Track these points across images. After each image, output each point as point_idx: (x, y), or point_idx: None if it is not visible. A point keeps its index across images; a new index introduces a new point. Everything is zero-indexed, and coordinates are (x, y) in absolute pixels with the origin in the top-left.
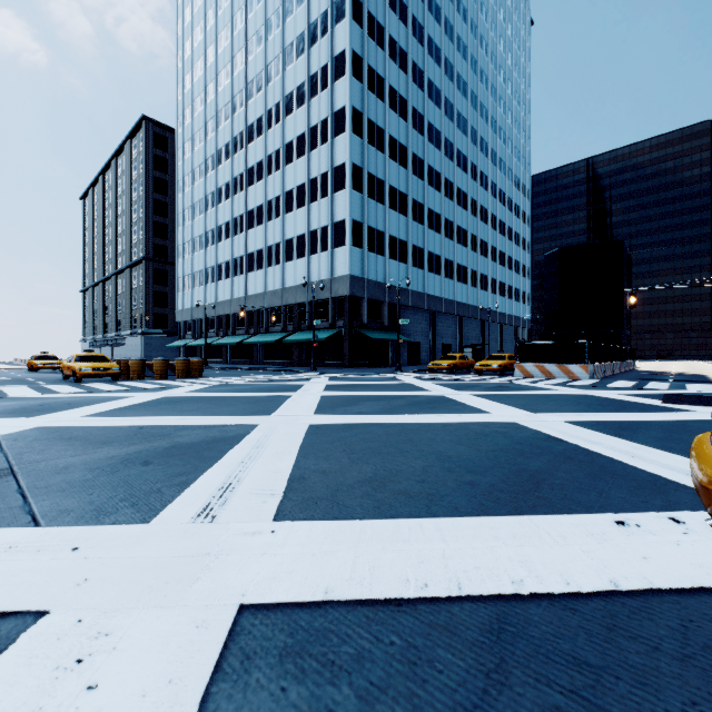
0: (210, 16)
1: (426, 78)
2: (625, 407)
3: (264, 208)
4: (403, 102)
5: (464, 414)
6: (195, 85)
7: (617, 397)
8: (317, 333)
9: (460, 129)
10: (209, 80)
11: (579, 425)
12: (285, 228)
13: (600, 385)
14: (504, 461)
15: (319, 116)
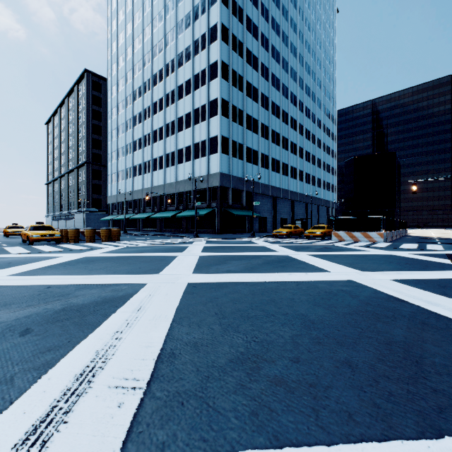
0: (129, 3)
1: (270, 44)
2: (428, 266)
3: (163, 129)
4: (255, 59)
5: (309, 272)
6: (119, 48)
7: (415, 257)
8: (199, 211)
9: (292, 78)
10: (128, 45)
11: (405, 283)
12: (177, 142)
13: (394, 247)
14: (366, 327)
15: (200, 67)
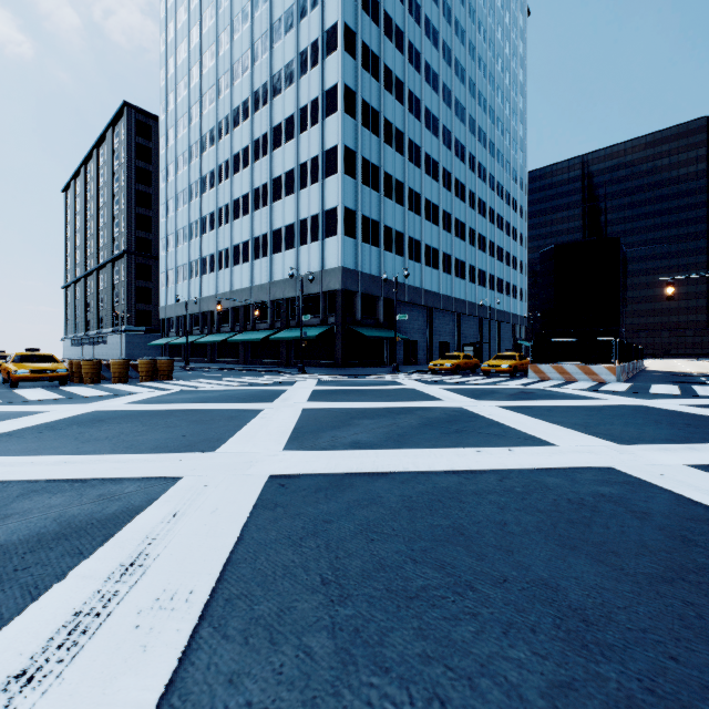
0: None
1: (423, 60)
2: None
3: (250, 197)
4: (399, 84)
5: (516, 447)
6: (178, 68)
7: (693, 411)
8: (307, 330)
9: (457, 117)
10: (193, 63)
11: None
12: (272, 218)
13: (641, 390)
14: None
15: (309, 95)
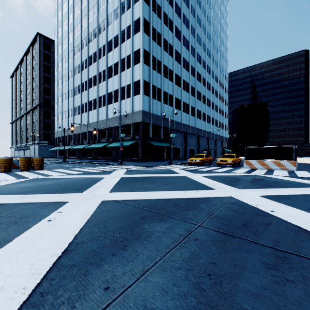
0: None
1: (182, 12)
2: None
3: (97, 76)
4: (170, 22)
5: None
6: (63, 15)
7: None
8: (124, 142)
9: (198, 42)
10: (70, 12)
11: None
12: (108, 86)
13: None
14: None
15: (126, 24)
